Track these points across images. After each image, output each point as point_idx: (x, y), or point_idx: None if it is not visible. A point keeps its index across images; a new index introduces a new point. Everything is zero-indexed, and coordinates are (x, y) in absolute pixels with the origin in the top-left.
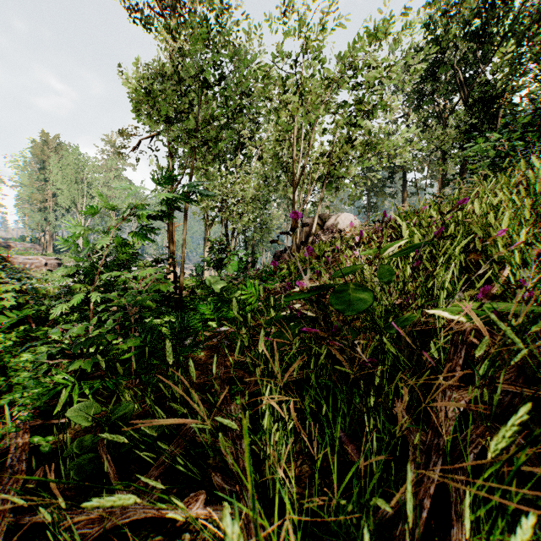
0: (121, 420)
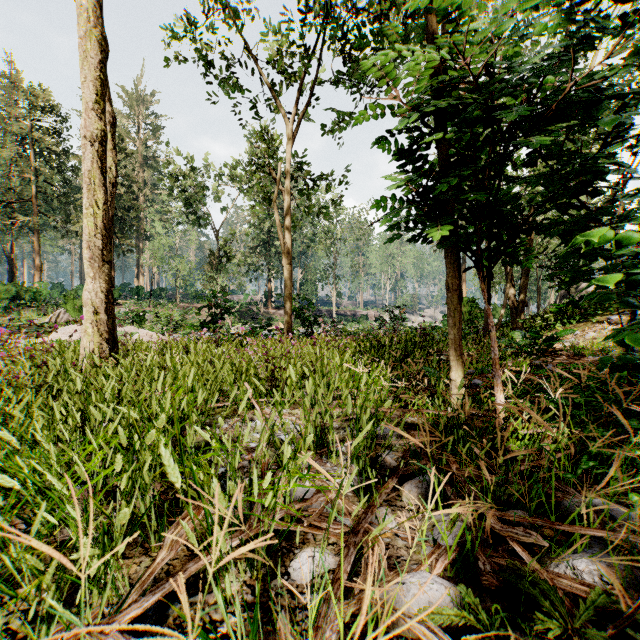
0: None
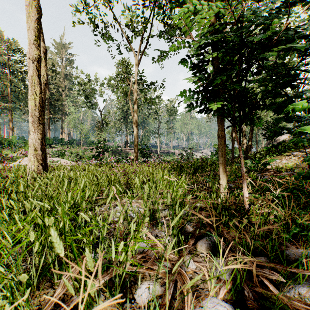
0: None
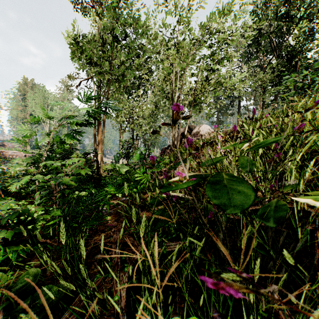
0: (26, 287)
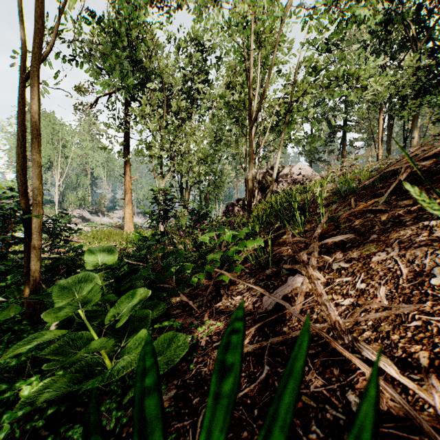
0: None
